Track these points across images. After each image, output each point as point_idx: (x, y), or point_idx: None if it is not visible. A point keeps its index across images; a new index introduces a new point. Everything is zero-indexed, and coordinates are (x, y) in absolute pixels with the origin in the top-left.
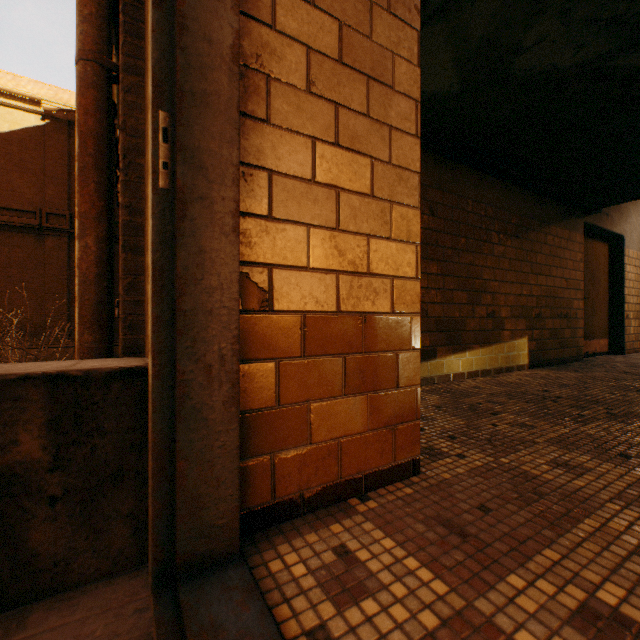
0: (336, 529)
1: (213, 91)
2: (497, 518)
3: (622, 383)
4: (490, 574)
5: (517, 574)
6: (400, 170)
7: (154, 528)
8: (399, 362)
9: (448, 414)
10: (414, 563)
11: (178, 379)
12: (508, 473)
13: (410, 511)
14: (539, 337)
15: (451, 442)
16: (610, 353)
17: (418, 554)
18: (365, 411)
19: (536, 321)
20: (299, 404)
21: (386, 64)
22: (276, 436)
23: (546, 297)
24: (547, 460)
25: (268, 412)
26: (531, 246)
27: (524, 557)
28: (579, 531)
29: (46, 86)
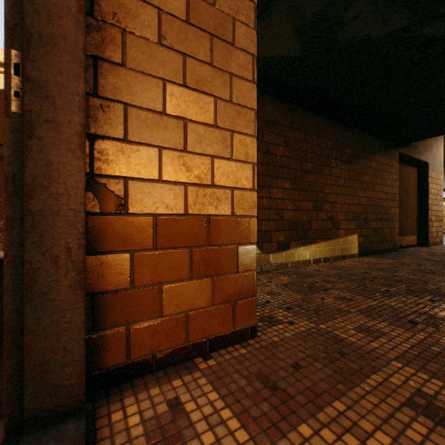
0: (176, 384)
1: (60, 35)
2: (305, 374)
3: (423, 267)
4: (286, 423)
5: (308, 423)
6: (239, 107)
7: (6, 389)
8: (238, 253)
9: (291, 290)
10: (228, 414)
11: (26, 268)
12: (323, 336)
13: (239, 368)
14: (366, 234)
15: (287, 312)
16: (418, 245)
17: (234, 405)
18: (209, 290)
19: (364, 223)
20: (151, 286)
21: (227, 26)
22: (131, 311)
23: (371, 206)
24: (355, 326)
25: (124, 292)
26: (360, 169)
27: (317, 408)
28: (366, 385)
29: None
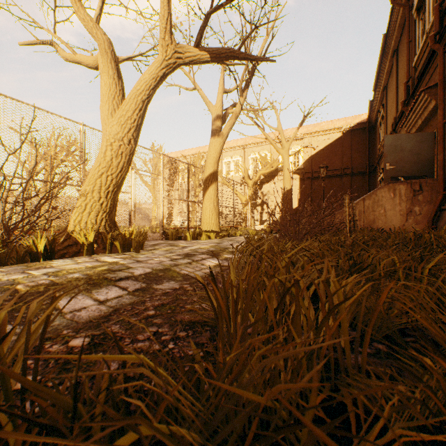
0: None
1: None
2: None
3: None
4: None
5: None
6: None
7: None
8: None
9: None
10: None
11: None
12: None
13: None
14: None
15: None
16: None
17: None
18: None
19: None
20: None
21: None
22: None
23: None
24: None
25: None
26: None
27: None
28: None
29: (341, 120)
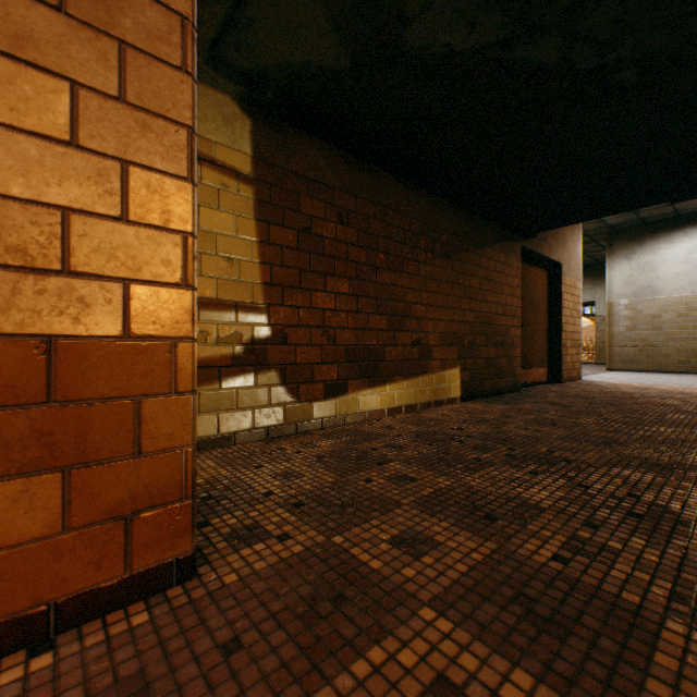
0: None
1: None
2: (237, 666)
3: (543, 416)
4: None
5: None
6: (147, 115)
7: None
8: (144, 414)
9: (325, 467)
10: None
11: None
12: (327, 563)
13: (98, 670)
14: (473, 367)
15: (291, 513)
16: (550, 382)
17: None
18: (56, 499)
19: (470, 350)
20: None
21: None
22: None
23: (481, 324)
24: (395, 534)
25: None
26: (464, 268)
27: None
28: (347, 678)
29: None
